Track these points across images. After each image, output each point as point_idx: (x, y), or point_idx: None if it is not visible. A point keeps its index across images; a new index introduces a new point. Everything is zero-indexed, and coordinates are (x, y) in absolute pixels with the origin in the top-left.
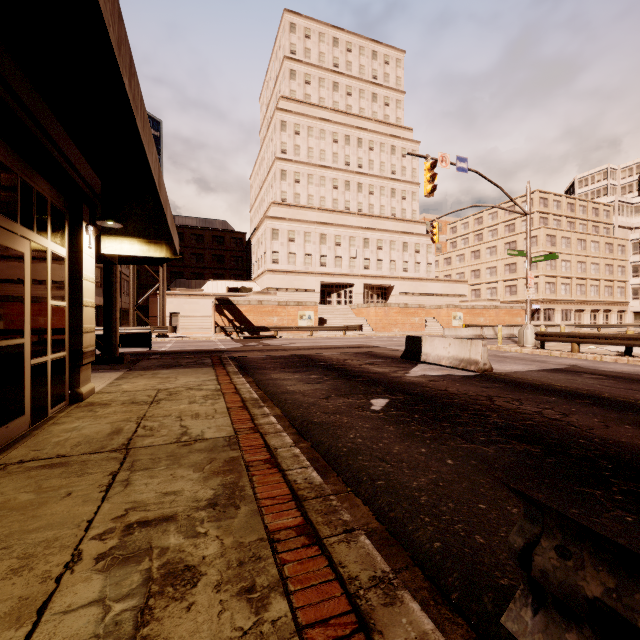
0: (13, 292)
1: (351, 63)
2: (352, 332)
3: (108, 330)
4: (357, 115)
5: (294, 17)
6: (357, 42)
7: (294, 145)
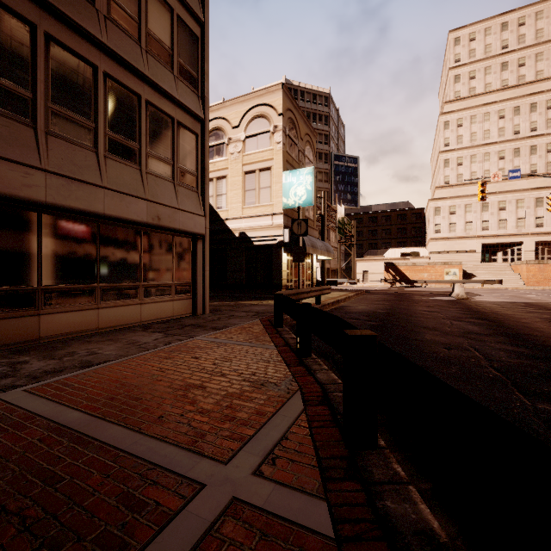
0: (303, 271)
1: (524, 35)
2: (498, 285)
3: (322, 279)
4: (530, 82)
5: (458, 32)
6: (532, 11)
7: (456, 136)
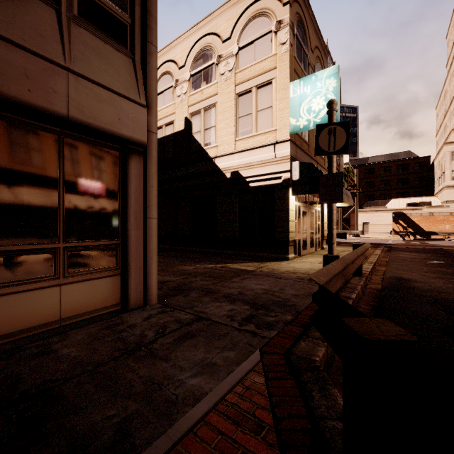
0: (312, 221)
1: None
2: None
3: None
4: None
5: None
6: None
7: None
